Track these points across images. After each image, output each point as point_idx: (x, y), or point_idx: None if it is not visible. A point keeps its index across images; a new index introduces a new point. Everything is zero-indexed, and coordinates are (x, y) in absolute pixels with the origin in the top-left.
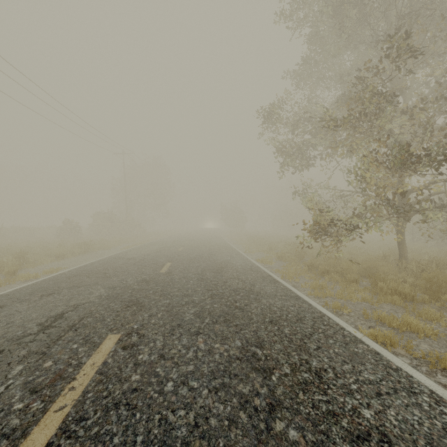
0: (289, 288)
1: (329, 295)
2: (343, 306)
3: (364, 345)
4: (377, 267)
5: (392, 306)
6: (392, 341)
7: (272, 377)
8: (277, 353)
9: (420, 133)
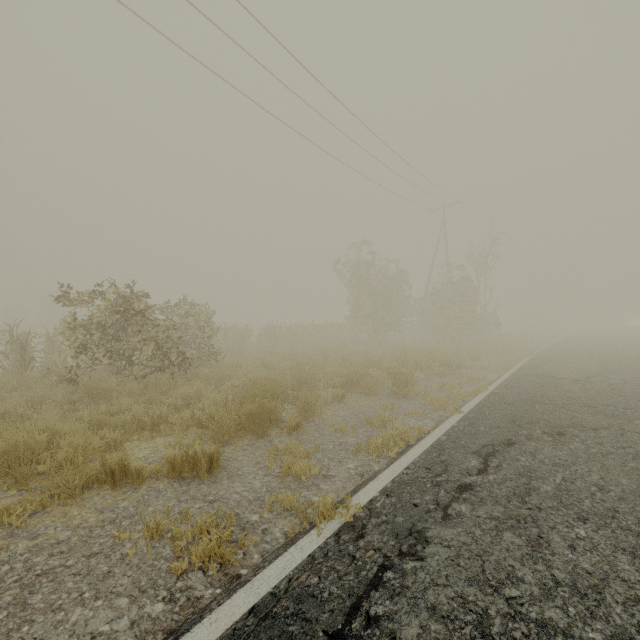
0: None
1: None
2: None
3: None
4: None
5: None
6: None
7: None
8: None
9: None
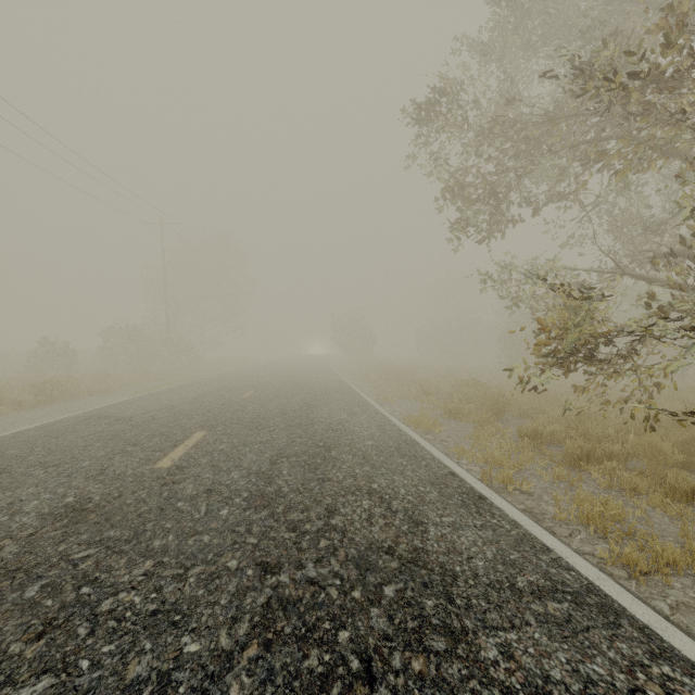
0: (535, 537)
1: (668, 562)
2: None
3: None
4: None
5: None
6: None
7: None
8: None
9: None
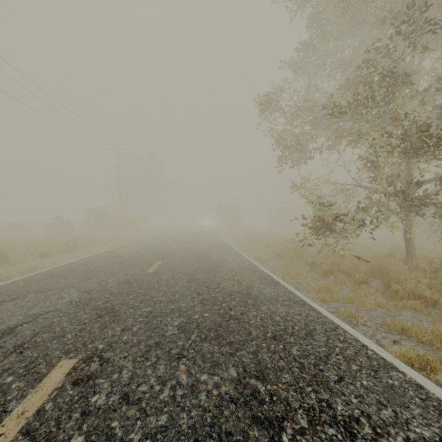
0: (292, 291)
1: (337, 299)
2: (356, 313)
3: (399, 373)
4: (386, 265)
5: (413, 312)
6: (433, 365)
7: (283, 437)
8: (286, 390)
9: (435, 118)
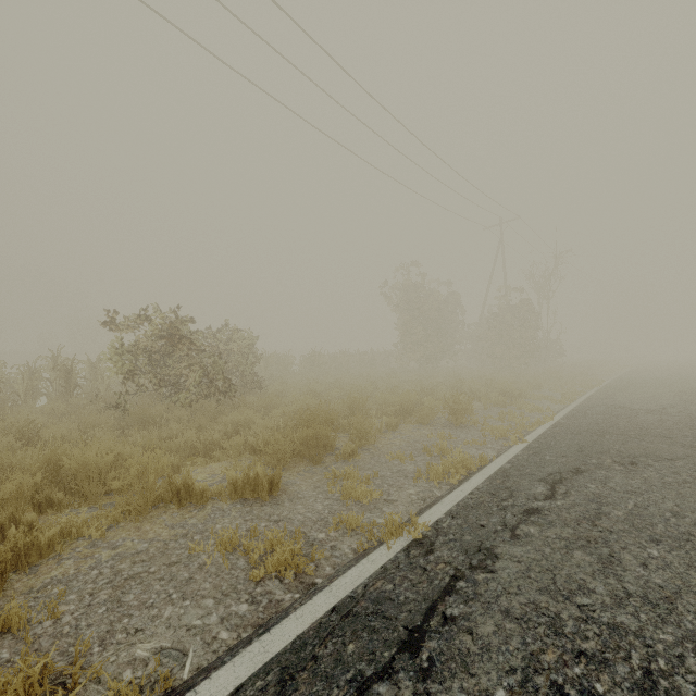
0: None
1: None
2: None
3: None
4: None
5: None
6: None
7: None
8: None
9: None
